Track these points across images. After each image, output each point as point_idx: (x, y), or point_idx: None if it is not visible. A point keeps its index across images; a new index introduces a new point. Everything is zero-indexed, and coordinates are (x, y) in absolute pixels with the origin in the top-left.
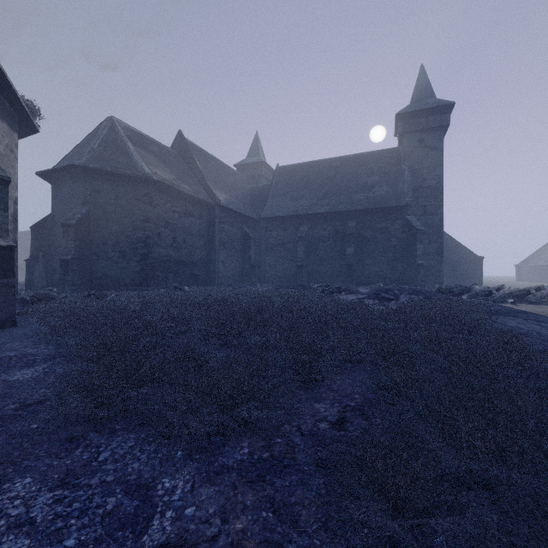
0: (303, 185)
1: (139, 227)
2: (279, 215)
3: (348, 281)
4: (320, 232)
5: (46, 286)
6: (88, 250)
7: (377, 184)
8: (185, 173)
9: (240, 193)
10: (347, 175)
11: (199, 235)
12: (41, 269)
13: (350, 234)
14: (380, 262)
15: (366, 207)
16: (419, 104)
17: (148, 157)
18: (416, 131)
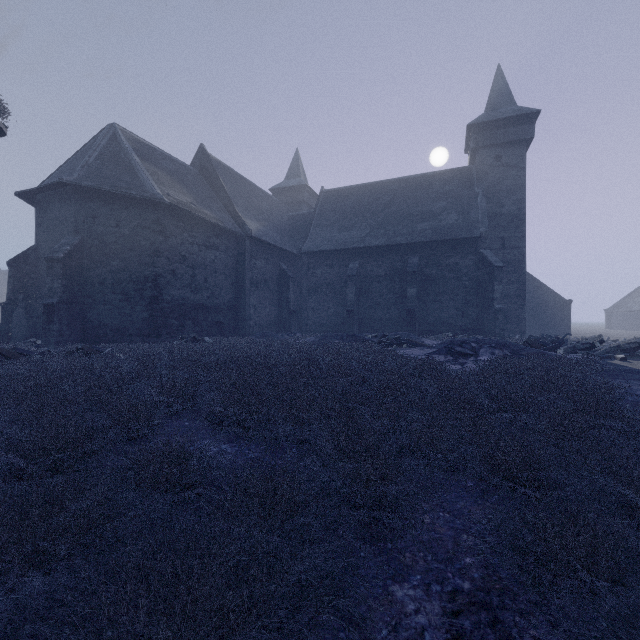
0: (353, 212)
1: (146, 262)
2: (324, 249)
3: (409, 330)
4: (374, 270)
5: (28, 337)
6: (81, 291)
7: (444, 211)
8: (207, 196)
9: (276, 223)
10: (407, 200)
11: (224, 273)
12: (21, 315)
13: (412, 272)
14: (448, 306)
15: (430, 239)
16: (495, 113)
17: (160, 174)
18: (492, 146)
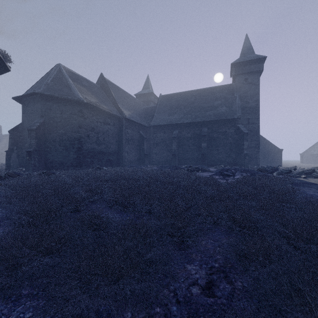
0: (175, 106)
1: (75, 131)
2: (161, 124)
3: (203, 163)
4: (186, 134)
5: (18, 167)
6: (44, 145)
7: (219, 105)
8: (104, 98)
9: (138, 111)
10: (201, 100)
11: (112, 136)
12: (15, 156)
13: (204, 135)
14: (222, 152)
15: (213, 119)
16: (245, 58)
17: (81, 88)
18: (243, 74)
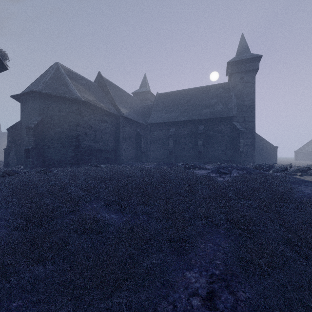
0: (172, 104)
1: (73, 129)
2: (158, 122)
3: (199, 161)
4: (182, 132)
5: (17, 164)
6: (42, 143)
7: (216, 104)
8: (102, 97)
9: (135, 109)
10: (198, 98)
11: (110, 134)
12: (14, 154)
13: (200, 133)
14: (218, 150)
15: (209, 117)
16: (240, 57)
17: (79, 87)
18: (239, 72)
